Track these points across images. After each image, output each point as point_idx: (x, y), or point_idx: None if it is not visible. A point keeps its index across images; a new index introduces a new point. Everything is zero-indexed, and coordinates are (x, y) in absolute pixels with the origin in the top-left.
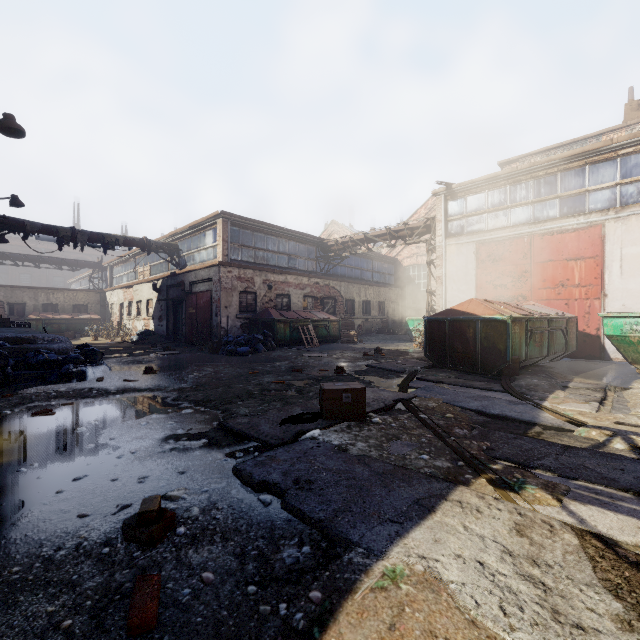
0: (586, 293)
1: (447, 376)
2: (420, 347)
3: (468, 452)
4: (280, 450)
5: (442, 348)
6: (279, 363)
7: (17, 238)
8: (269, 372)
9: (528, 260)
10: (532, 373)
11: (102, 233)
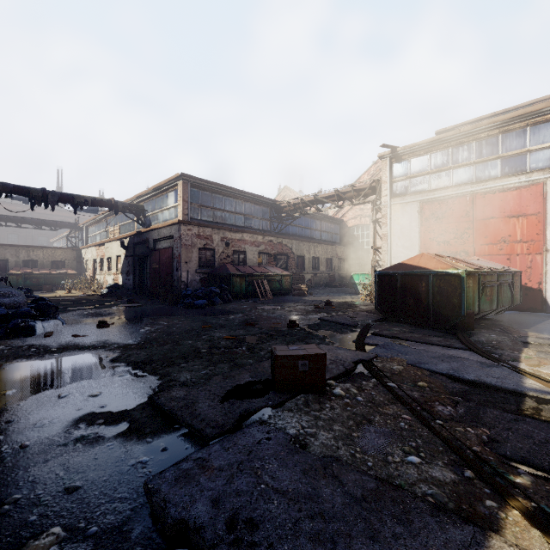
0: (528, 248)
1: (401, 330)
2: (366, 300)
3: (469, 449)
4: (216, 447)
5: (393, 302)
6: (233, 316)
7: (5, 202)
8: (222, 326)
9: (470, 217)
10: (486, 327)
11: (72, 194)
